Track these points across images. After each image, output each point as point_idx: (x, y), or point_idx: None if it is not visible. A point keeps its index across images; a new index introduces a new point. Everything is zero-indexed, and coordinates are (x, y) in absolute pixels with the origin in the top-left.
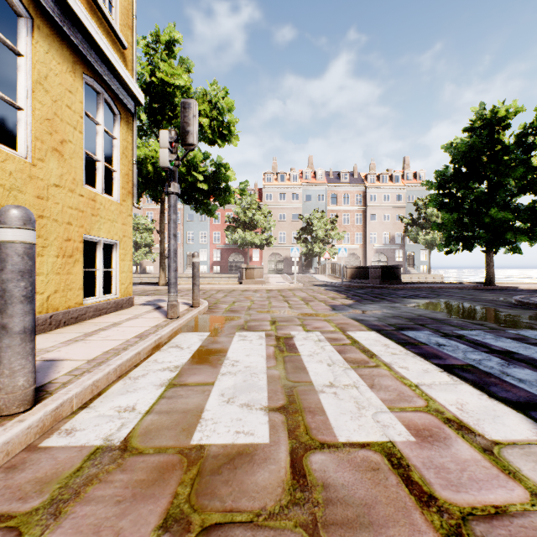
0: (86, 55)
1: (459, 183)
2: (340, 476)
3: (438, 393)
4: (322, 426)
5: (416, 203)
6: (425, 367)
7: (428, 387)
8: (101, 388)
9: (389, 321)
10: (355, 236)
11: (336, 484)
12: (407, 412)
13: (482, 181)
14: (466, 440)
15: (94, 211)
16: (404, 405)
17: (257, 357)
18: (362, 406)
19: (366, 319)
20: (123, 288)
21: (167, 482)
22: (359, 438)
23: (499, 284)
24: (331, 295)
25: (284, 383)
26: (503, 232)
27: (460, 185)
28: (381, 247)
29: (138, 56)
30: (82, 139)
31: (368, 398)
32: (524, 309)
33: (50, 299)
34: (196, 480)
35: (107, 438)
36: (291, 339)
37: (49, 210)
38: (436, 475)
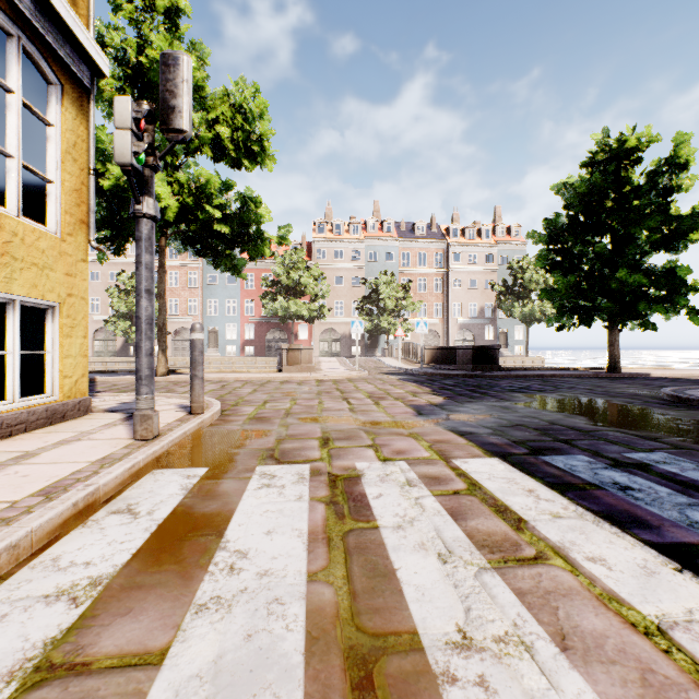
0: None
1: (575, 235)
2: None
3: None
4: None
5: (511, 266)
6: (638, 555)
7: (691, 635)
8: None
9: (512, 436)
10: (434, 307)
11: None
12: None
13: (605, 234)
14: None
15: None
16: None
17: (288, 539)
18: None
19: (474, 431)
20: (68, 383)
21: None
22: None
23: (623, 370)
24: (410, 389)
25: (347, 643)
26: (632, 301)
27: (576, 239)
28: (466, 321)
29: (121, 27)
30: None
31: None
32: (688, 408)
33: None
34: None
35: None
36: (357, 481)
37: None
38: None
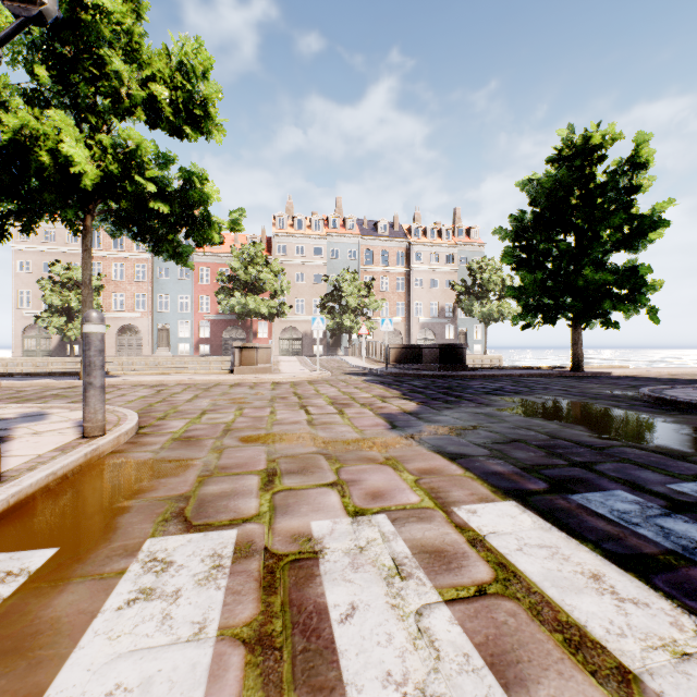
0: None
1: (541, 232)
2: None
3: None
4: None
5: (470, 266)
6: None
7: None
8: None
9: (516, 458)
10: (396, 306)
11: None
12: None
13: (569, 232)
14: None
15: None
16: None
17: None
18: None
19: (466, 452)
20: None
21: None
22: None
23: (584, 368)
24: (378, 392)
25: None
26: (596, 299)
27: (542, 236)
28: (428, 321)
29: None
30: None
31: None
32: (680, 412)
33: None
34: None
35: None
36: (313, 570)
37: None
38: None
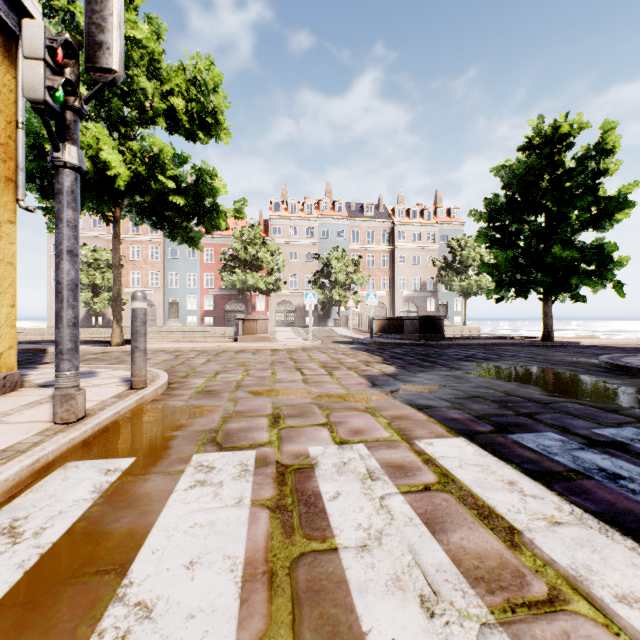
0: None
1: (513, 214)
2: None
3: None
4: None
5: (450, 244)
6: None
7: None
8: None
9: (472, 409)
10: (381, 281)
11: None
12: None
13: (540, 213)
14: None
15: None
16: None
17: (215, 577)
18: None
19: (432, 404)
20: None
21: None
22: None
23: (554, 338)
24: (362, 358)
25: None
26: (565, 275)
27: (514, 217)
28: (411, 294)
29: None
30: None
31: None
32: (630, 376)
33: None
34: None
35: None
36: (310, 474)
37: None
38: None
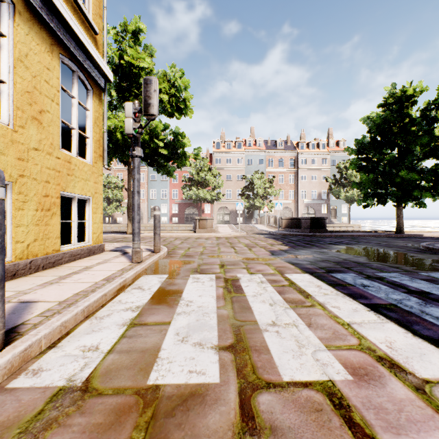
0: (62, 38)
1: (374, 149)
2: (286, 417)
3: (368, 332)
4: (267, 365)
5: (338, 166)
6: (354, 306)
7: (359, 325)
8: (69, 327)
9: (320, 265)
10: (288, 193)
11: (283, 427)
12: (342, 350)
13: (394, 148)
14: (399, 378)
15: (69, 172)
16: (339, 343)
17: (208, 298)
18: (302, 344)
19: (300, 262)
20: (95, 236)
21: (123, 425)
22: (301, 377)
23: (407, 232)
24: (270, 242)
25: (232, 322)
26: (410, 189)
27: (375, 151)
28: (310, 202)
29: (109, 43)
30: (59, 110)
31: (307, 336)
32: (431, 253)
33: (30, 247)
34: (151, 423)
35: (70, 378)
36: (237, 281)
37: (29, 170)
38: (376, 416)
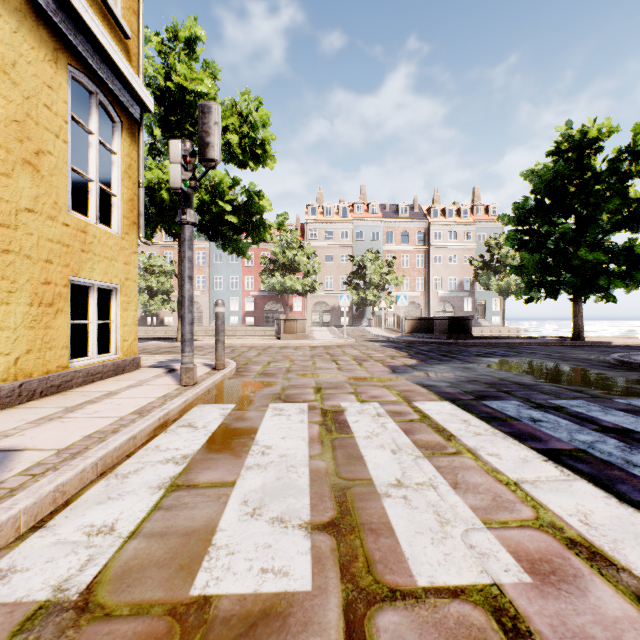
0: (73, 41)
1: (541, 217)
2: None
3: (548, 496)
4: (391, 557)
5: (488, 242)
6: (523, 453)
7: (532, 485)
8: (70, 493)
9: (465, 388)
10: (416, 281)
11: None
12: (511, 529)
13: (569, 215)
14: (607, 579)
15: (84, 246)
16: (504, 517)
17: (296, 441)
18: (446, 519)
19: (435, 384)
20: (126, 345)
21: None
22: (448, 578)
23: (588, 338)
24: (390, 353)
25: (333, 482)
26: (594, 276)
27: (542, 220)
28: (446, 294)
29: (150, 56)
30: (67, 151)
31: (453, 505)
32: (627, 370)
33: (20, 362)
34: None
35: (60, 586)
36: (342, 413)
37: (19, 242)
38: None
